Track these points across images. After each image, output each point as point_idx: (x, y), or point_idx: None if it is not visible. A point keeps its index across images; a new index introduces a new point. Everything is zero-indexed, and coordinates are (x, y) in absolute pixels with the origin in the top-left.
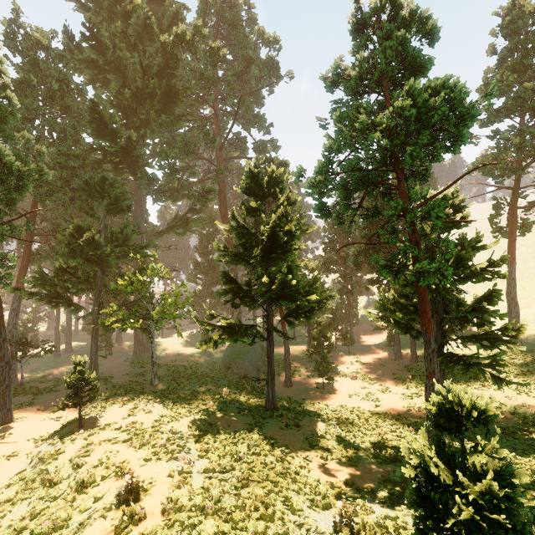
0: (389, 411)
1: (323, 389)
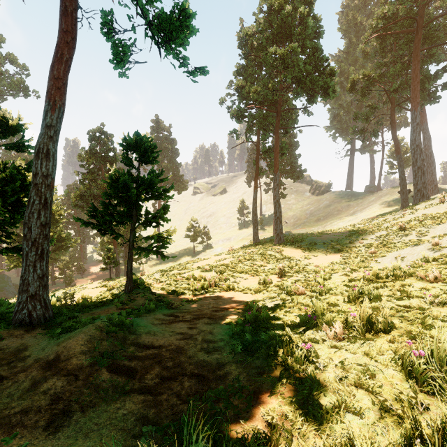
0: None
1: None
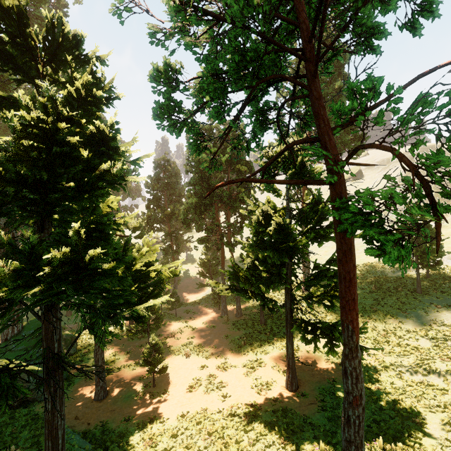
0: (240, 401)
1: (153, 388)
